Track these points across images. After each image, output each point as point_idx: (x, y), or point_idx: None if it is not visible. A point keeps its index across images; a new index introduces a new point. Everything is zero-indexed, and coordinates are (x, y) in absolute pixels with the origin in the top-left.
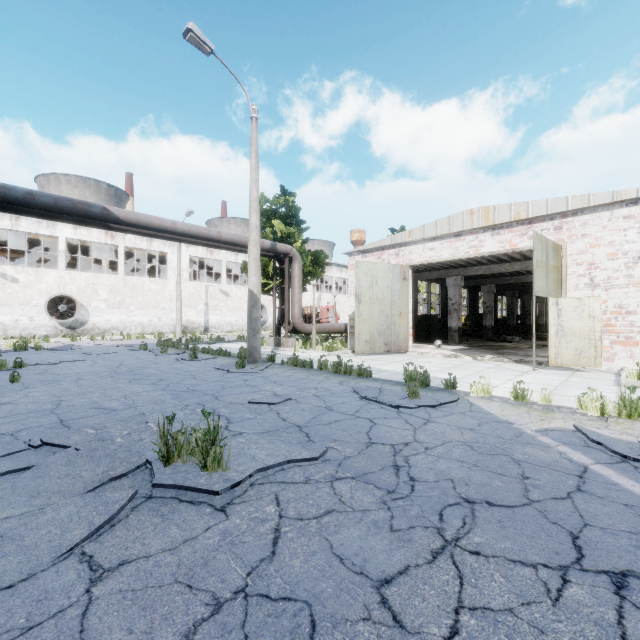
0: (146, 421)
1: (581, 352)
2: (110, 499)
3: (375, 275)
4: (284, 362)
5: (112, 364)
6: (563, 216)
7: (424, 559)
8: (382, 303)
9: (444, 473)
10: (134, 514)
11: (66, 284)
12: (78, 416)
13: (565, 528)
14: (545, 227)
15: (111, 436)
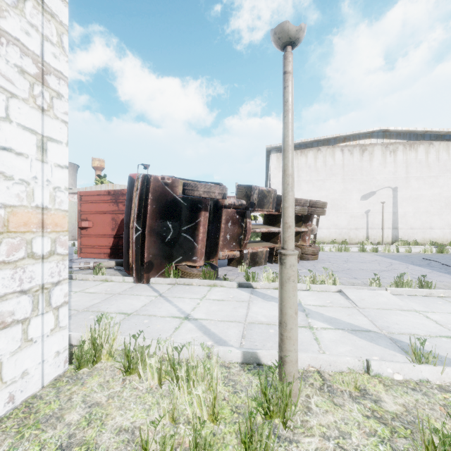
0: None
1: None
2: None
3: None
4: None
5: None
6: None
7: None
8: (71, 218)
9: None
10: None
11: None
12: None
13: None
14: None
15: None
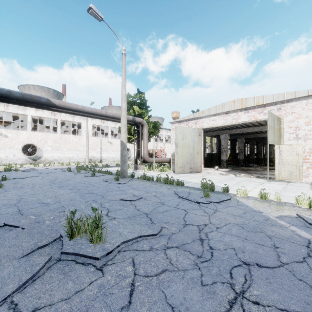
0: (64, 211)
1: (292, 172)
2: (34, 262)
3: (185, 133)
4: (139, 177)
5: (52, 178)
6: (282, 103)
7: (224, 308)
8: (188, 147)
9: (229, 244)
10: (48, 272)
11: (31, 138)
12: (28, 207)
13: (308, 284)
14: (272, 108)
15: (43, 220)
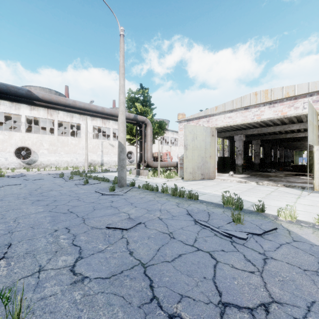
0: (1, 257)
1: None
2: None
3: (195, 133)
4: (140, 186)
5: (34, 187)
6: None
7: None
8: (199, 150)
9: None
10: None
11: (25, 140)
12: None
13: None
14: (306, 101)
15: None
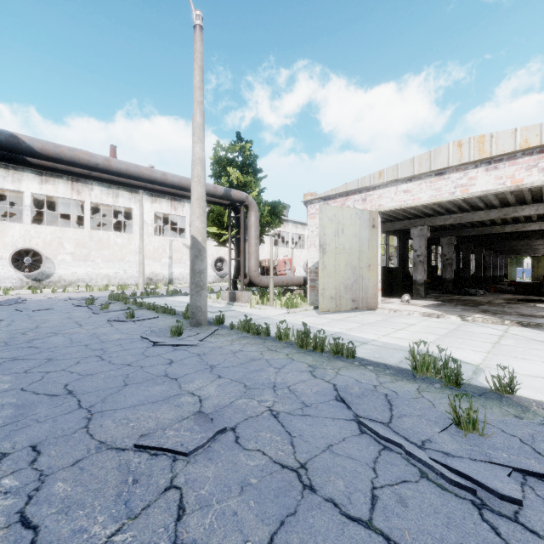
0: None
1: None
2: None
3: (341, 221)
4: (234, 326)
5: (25, 327)
6: None
7: None
8: (349, 254)
9: None
10: None
11: (32, 238)
12: None
13: None
14: None
15: None
